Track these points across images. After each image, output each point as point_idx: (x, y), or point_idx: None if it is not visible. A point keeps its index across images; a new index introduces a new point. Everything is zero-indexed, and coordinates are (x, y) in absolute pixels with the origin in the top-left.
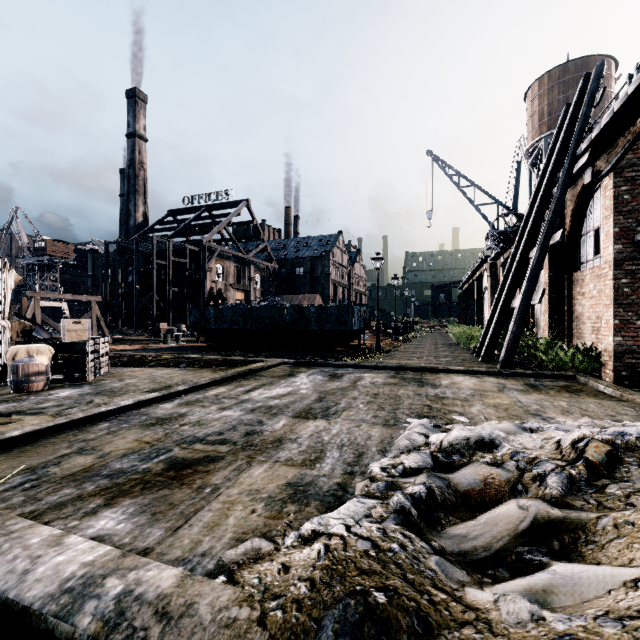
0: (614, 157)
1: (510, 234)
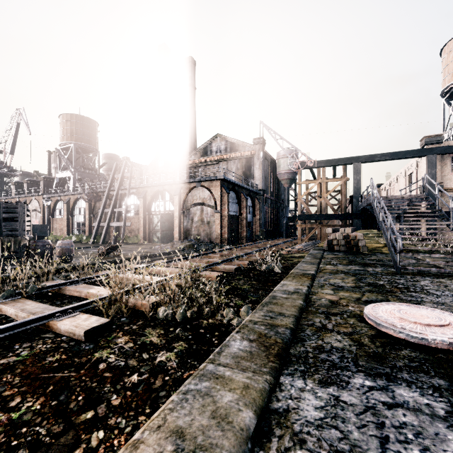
0: (141, 193)
1: (92, 196)
